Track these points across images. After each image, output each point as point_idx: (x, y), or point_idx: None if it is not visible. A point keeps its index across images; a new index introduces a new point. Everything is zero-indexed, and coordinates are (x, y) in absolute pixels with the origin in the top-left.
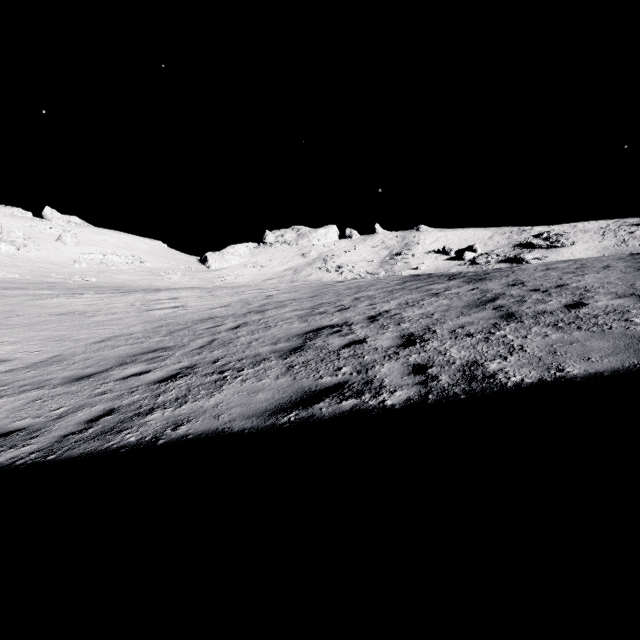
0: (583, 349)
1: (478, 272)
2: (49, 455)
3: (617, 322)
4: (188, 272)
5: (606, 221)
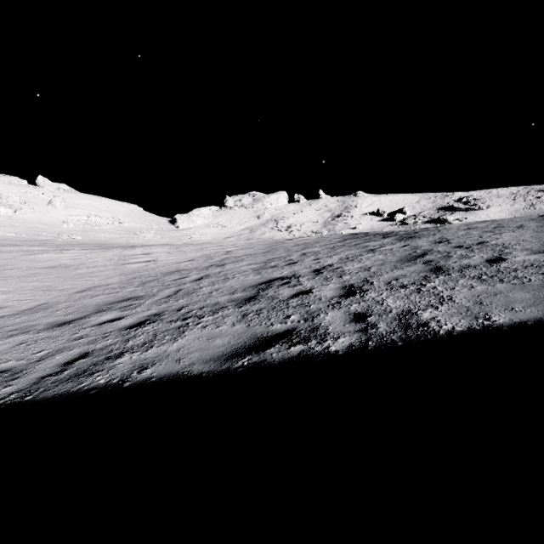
0: (506, 300)
1: (408, 231)
2: (26, 396)
3: (535, 275)
4: (160, 231)
5: (517, 187)
